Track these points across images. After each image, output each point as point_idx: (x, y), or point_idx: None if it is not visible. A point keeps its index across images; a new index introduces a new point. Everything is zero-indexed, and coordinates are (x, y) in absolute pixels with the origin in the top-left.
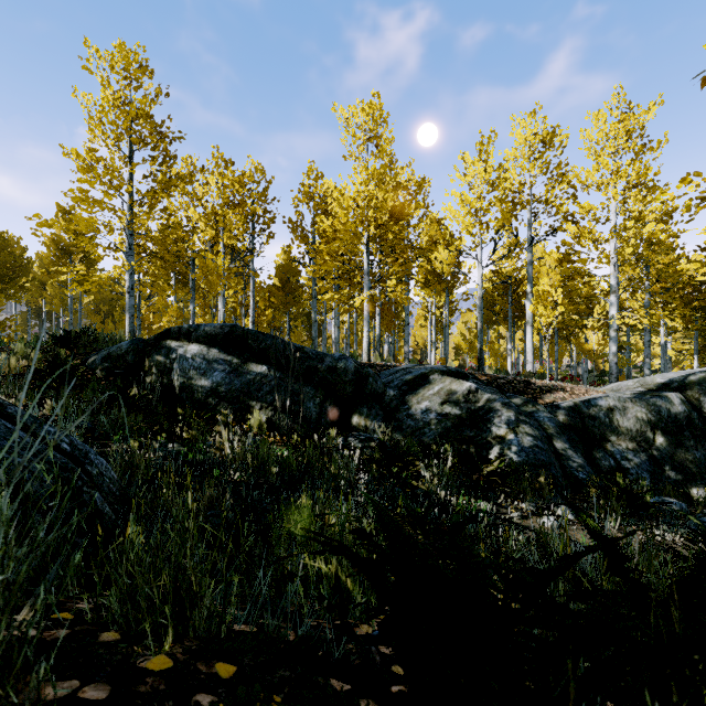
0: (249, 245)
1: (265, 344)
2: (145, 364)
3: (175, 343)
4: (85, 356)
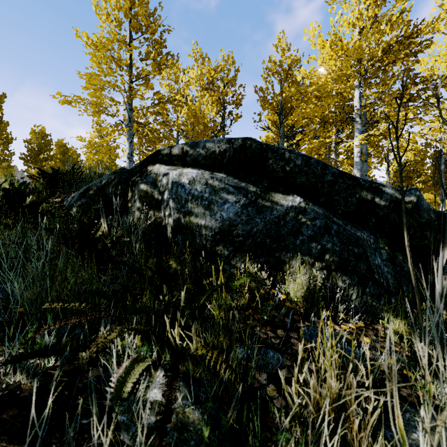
0: (222, 121)
1: (293, 165)
2: (127, 198)
3: (166, 166)
4: (68, 195)
